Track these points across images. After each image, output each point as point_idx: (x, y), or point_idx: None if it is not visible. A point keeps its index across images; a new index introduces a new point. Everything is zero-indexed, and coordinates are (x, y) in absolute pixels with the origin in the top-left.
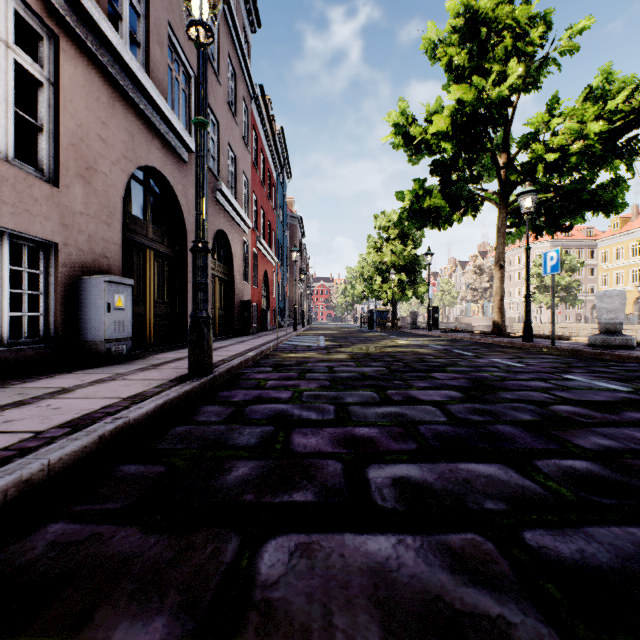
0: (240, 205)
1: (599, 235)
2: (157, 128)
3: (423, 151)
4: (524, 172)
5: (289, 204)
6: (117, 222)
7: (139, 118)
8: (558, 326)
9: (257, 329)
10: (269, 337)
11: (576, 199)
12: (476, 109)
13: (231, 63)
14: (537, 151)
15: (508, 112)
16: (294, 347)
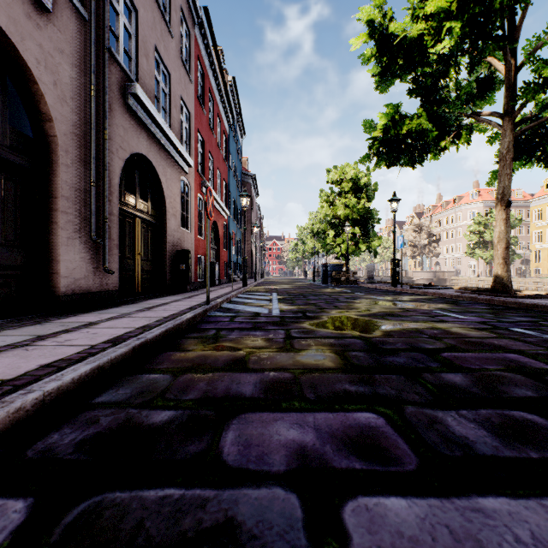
0: (177, 137)
1: (527, 197)
2: None
3: (395, 73)
4: None
5: (243, 163)
6: None
7: None
8: None
9: (203, 284)
10: (205, 297)
11: None
12: None
13: None
14: None
15: (514, 7)
16: (230, 318)
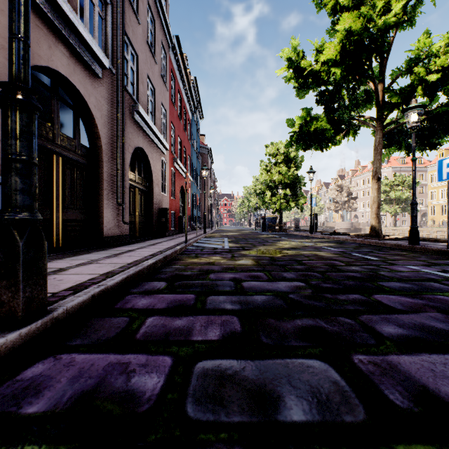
0: (159, 130)
1: (426, 163)
2: (61, 32)
3: (309, 86)
4: (403, 95)
5: (201, 138)
6: (0, 116)
7: (36, 14)
8: (400, 229)
9: (174, 232)
10: (181, 239)
11: (443, 121)
12: (362, 38)
13: (150, 10)
14: (419, 73)
15: None
16: (201, 249)
